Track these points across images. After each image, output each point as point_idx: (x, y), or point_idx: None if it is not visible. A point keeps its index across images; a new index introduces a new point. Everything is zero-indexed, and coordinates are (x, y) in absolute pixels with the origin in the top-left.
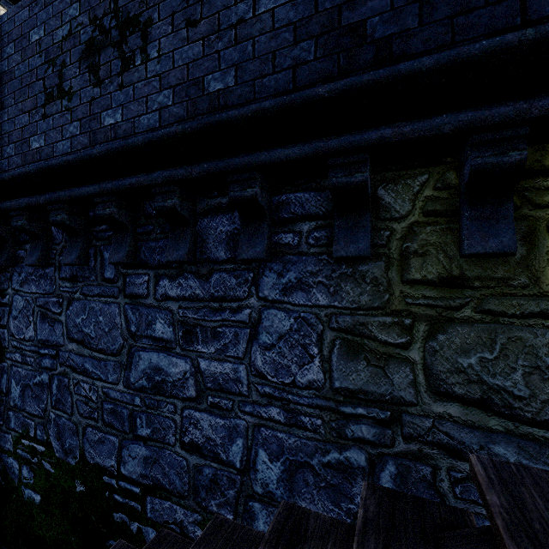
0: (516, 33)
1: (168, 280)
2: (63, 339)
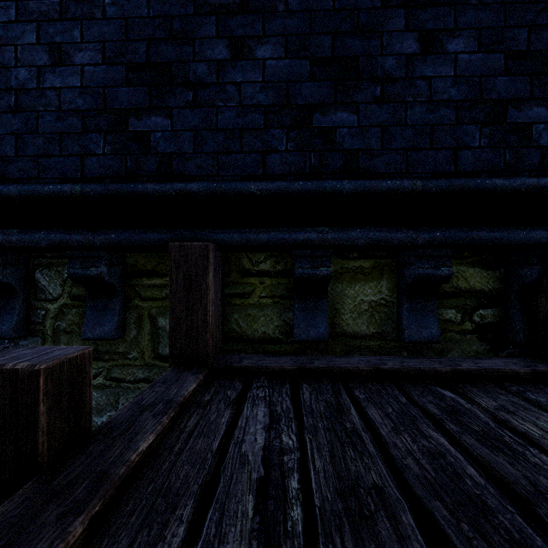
0: (71, 186)
1: None
2: None
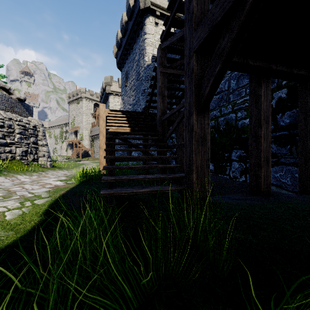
0: None
1: None
2: None
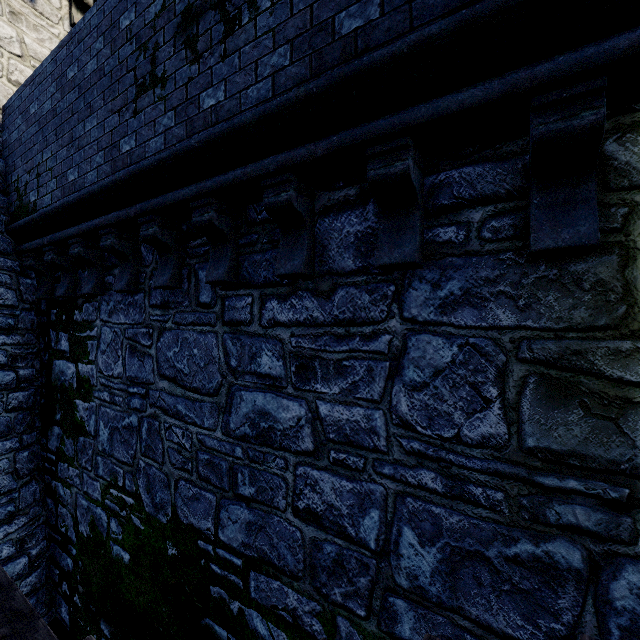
0: None
1: (277, 302)
2: (153, 376)
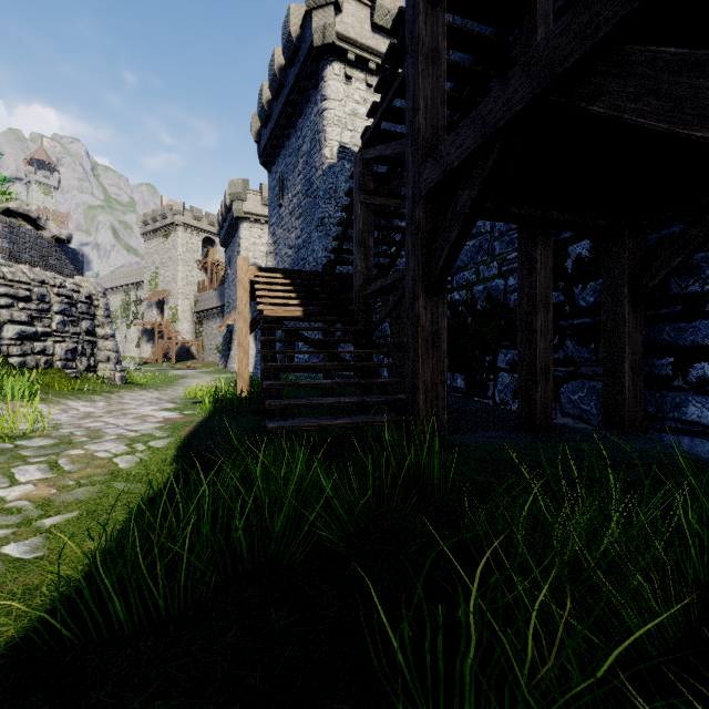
0: None
1: None
2: None
